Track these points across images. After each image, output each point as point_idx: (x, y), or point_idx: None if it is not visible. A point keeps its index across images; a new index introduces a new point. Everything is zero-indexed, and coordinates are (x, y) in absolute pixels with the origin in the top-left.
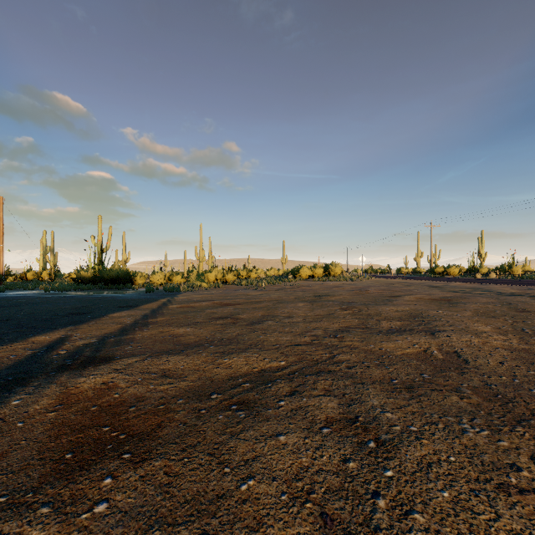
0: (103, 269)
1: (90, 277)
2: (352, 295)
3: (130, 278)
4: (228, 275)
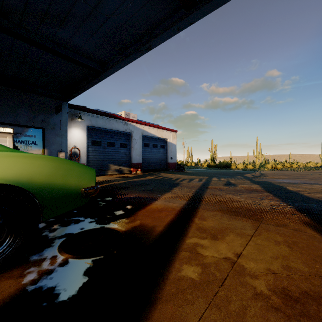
0: (220, 162)
1: (213, 165)
2: None
3: (231, 166)
4: (278, 165)
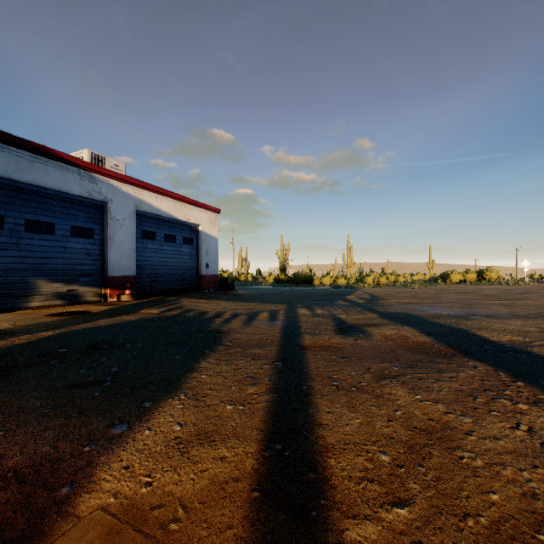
0: (296, 274)
1: (284, 279)
2: (493, 292)
3: (313, 280)
4: (381, 279)
